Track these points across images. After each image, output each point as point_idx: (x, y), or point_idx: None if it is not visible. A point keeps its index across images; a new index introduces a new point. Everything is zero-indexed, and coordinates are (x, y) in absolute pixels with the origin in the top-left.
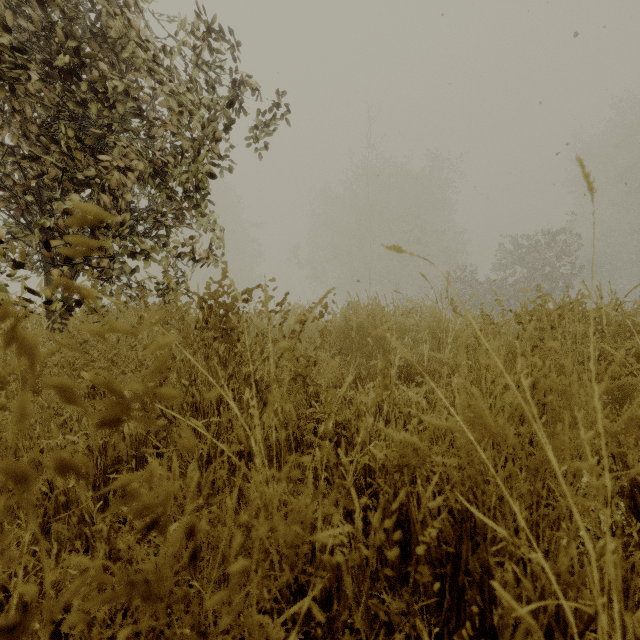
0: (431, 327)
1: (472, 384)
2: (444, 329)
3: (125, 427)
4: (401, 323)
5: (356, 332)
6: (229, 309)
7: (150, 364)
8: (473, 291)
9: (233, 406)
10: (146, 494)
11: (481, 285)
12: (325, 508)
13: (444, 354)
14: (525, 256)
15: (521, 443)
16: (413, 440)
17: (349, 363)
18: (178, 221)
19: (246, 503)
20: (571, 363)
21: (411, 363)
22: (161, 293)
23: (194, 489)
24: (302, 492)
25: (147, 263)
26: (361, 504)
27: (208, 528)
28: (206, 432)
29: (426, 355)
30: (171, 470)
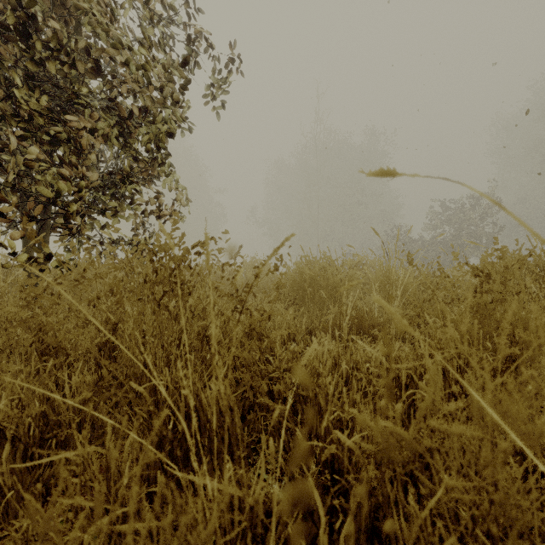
0: (379, 279)
1: (430, 339)
2: (394, 281)
3: (66, 388)
4: (350, 275)
5: (309, 284)
6: (180, 262)
7: (104, 317)
8: (407, 247)
9: (159, 387)
10: (39, 509)
11: (414, 242)
12: (280, 505)
13: (391, 305)
14: (453, 217)
15: (540, 437)
16: (395, 430)
17: (302, 313)
18: (144, 182)
19: (194, 471)
20: (539, 318)
21: (362, 314)
22: (131, 248)
23: (99, 508)
24: (251, 494)
25: (115, 220)
26: (325, 504)
27: (138, 527)
28: (148, 398)
29: (373, 305)
30: (105, 444)
